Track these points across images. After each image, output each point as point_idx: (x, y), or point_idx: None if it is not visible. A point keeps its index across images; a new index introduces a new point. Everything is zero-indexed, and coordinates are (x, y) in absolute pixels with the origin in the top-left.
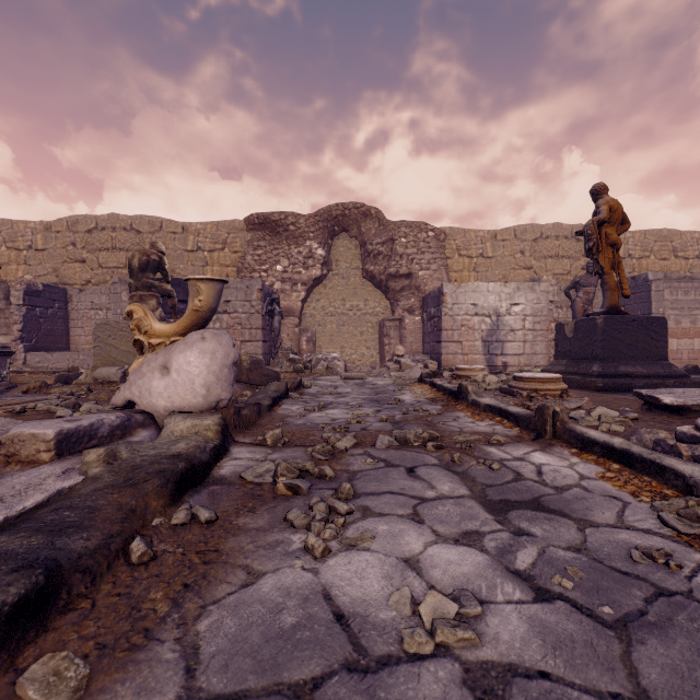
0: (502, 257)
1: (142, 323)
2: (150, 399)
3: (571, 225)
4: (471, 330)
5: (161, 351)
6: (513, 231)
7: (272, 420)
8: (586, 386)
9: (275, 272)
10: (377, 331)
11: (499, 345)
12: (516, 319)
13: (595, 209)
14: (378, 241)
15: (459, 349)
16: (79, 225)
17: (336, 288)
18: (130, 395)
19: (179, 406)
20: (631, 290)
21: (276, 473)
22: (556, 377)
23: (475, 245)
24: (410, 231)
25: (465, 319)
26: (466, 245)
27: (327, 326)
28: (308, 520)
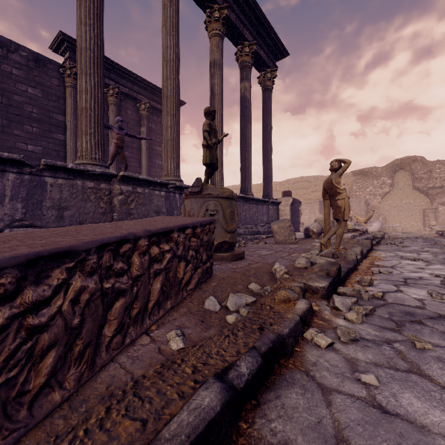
0: None
1: (358, 218)
2: (368, 230)
3: None
4: None
5: (369, 223)
6: None
7: (386, 236)
8: None
9: (366, 192)
10: (421, 214)
11: None
12: None
13: None
14: (422, 172)
15: None
16: (290, 182)
17: (396, 195)
18: None
19: (373, 231)
20: None
21: (394, 237)
22: None
23: None
24: (442, 166)
25: None
26: None
27: (391, 212)
28: (400, 239)
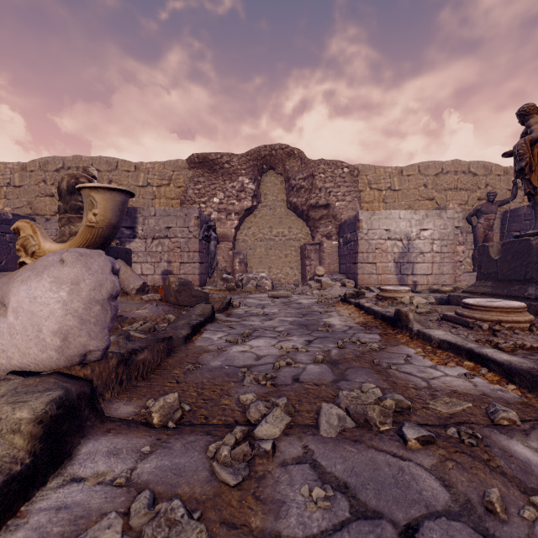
0: (408, 190)
1: (28, 242)
2: None
3: (468, 162)
4: (385, 253)
5: None
6: (417, 167)
7: (184, 359)
8: None
9: (212, 204)
10: (299, 254)
11: (409, 266)
12: (425, 243)
13: (525, 129)
14: (301, 176)
15: (374, 269)
16: (49, 165)
17: (264, 217)
18: None
19: (20, 363)
20: (527, 217)
21: None
22: (522, 307)
23: (384, 180)
24: (328, 168)
25: (379, 243)
26: (376, 180)
27: (257, 250)
28: None
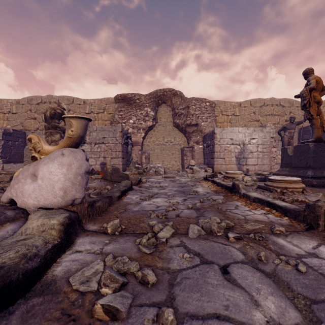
0: (244, 115)
1: (36, 145)
2: (23, 199)
3: (279, 99)
4: (230, 152)
5: (32, 163)
6: (249, 102)
7: (119, 207)
8: (305, 183)
9: (129, 123)
10: (180, 153)
11: (244, 159)
12: (253, 146)
13: (307, 82)
14: (181, 107)
15: (223, 162)
16: (33, 101)
17: (160, 131)
18: (10, 195)
19: (44, 204)
20: None
21: (99, 281)
22: (298, 180)
23: (230, 109)
24: (197, 102)
25: (226, 146)
26: (225, 109)
27: (155, 150)
28: None
